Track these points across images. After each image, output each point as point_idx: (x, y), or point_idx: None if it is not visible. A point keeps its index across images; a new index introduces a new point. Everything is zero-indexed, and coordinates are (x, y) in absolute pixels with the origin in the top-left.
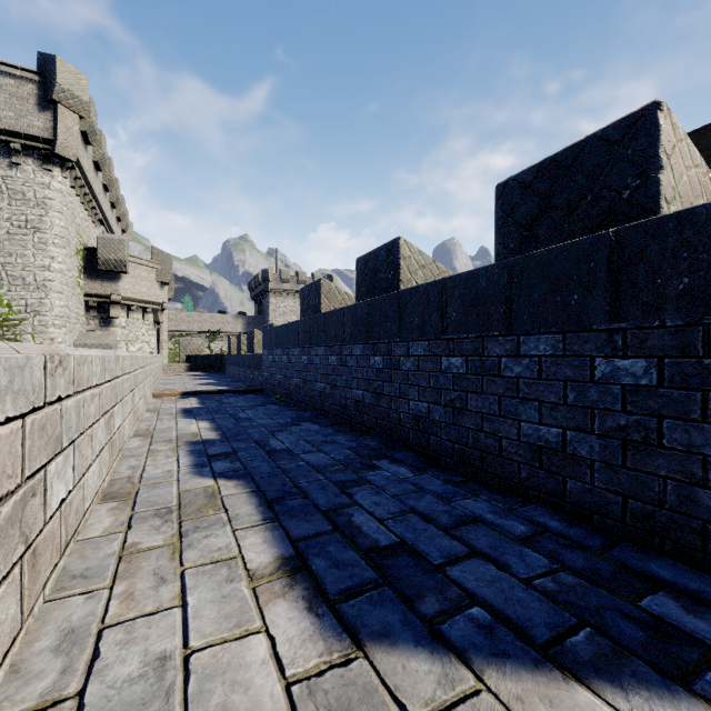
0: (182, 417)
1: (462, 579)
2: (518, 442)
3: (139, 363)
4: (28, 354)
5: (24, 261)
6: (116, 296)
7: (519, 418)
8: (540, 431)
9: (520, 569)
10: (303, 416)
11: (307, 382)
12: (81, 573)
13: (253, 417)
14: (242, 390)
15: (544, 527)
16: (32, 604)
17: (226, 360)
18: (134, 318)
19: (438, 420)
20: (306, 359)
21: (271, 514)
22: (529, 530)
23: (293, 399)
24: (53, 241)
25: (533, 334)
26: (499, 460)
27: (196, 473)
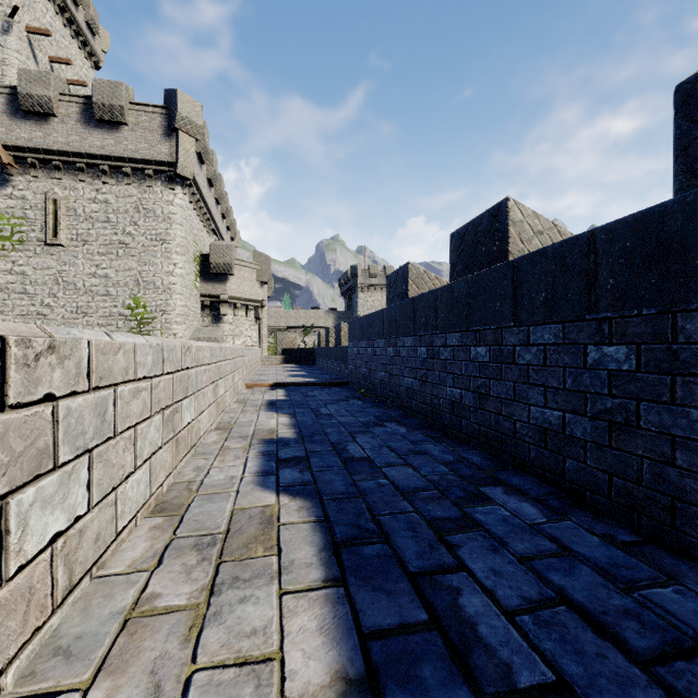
0: (265, 409)
1: None
2: None
3: (225, 355)
4: None
5: (155, 268)
6: (224, 295)
7: None
8: None
9: None
10: (388, 414)
11: (392, 377)
12: (71, 642)
13: (335, 413)
14: (328, 383)
15: None
16: None
17: (316, 353)
18: (239, 315)
19: (580, 437)
20: (391, 351)
21: (337, 567)
22: None
23: (378, 394)
24: (176, 250)
25: None
26: None
27: (259, 483)
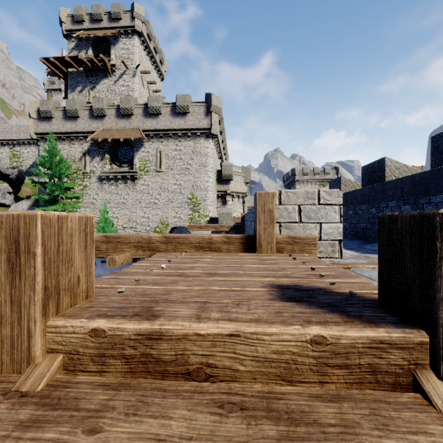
0: None
1: None
2: None
3: None
4: None
5: (201, 179)
6: (228, 191)
7: None
8: None
9: None
10: None
11: None
12: None
13: None
14: None
15: None
16: None
17: None
18: (235, 201)
19: None
20: None
21: None
22: None
23: None
24: (209, 170)
25: (435, 195)
26: None
27: None
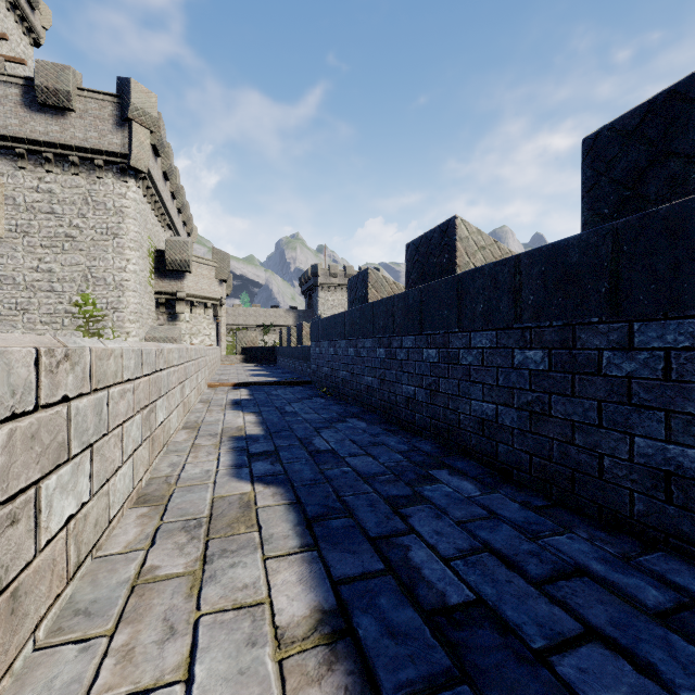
0: (231, 408)
1: (581, 682)
2: (629, 463)
3: (190, 355)
4: (2, 347)
5: (106, 264)
6: (181, 293)
7: (631, 431)
8: (667, 451)
9: (674, 675)
10: (350, 411)
11: (353, 375)
12: (87, 606)
13: (299, 410)
14: (290, 382)
15: (686, 591)
16: (11, 660)
17: (277, 352)
18: (197, 313)
19: (509, 425)
20: (352, 351)
21: (310, 538)
22: (664, 596)
23: (340, 392)
24: (129, 245)
25: (656, 320)
26: (599, 483)
27: (234, 475)
